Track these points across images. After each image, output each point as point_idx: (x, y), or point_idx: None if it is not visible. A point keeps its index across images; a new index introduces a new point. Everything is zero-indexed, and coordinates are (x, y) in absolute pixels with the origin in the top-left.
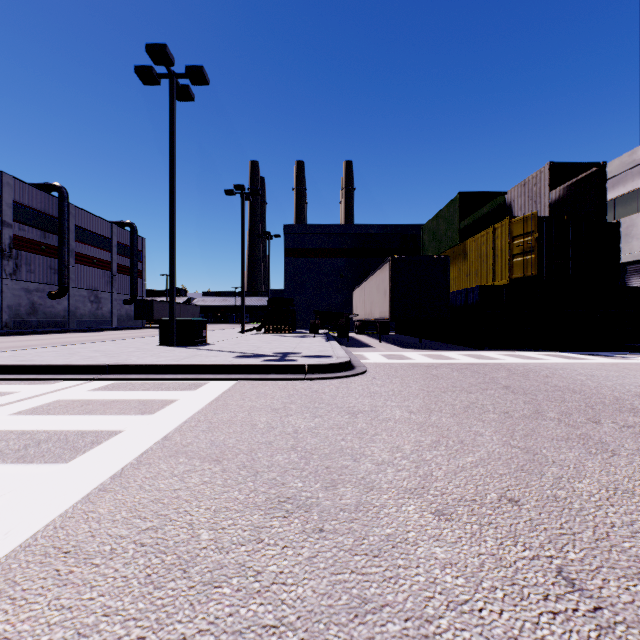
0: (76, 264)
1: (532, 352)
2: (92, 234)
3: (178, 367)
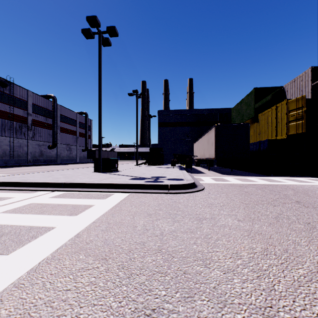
0: (60, 132)
1: (302, 178)
2: (67, 118)
3: (99, 184)
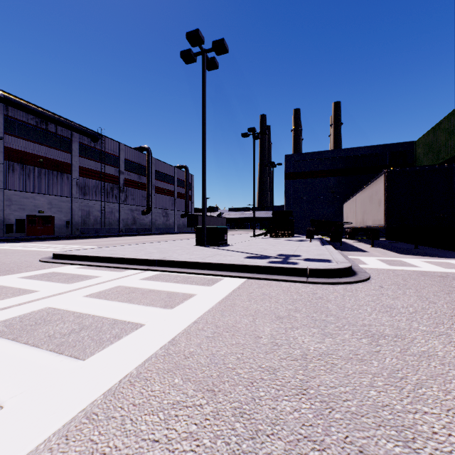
0: (155, 193)
1: None
2: (164, 175)
3: (202, 264)
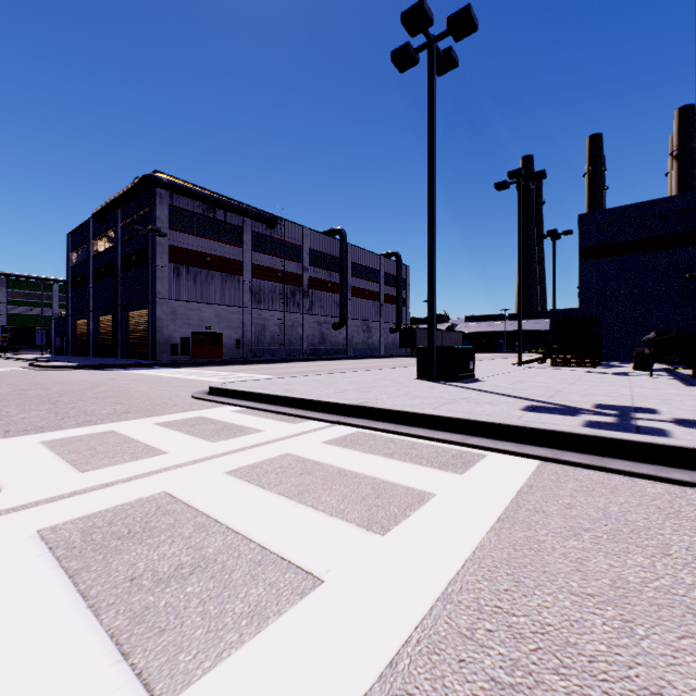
0: (352, 297)
1: None
2: (364, 268)
3: (436, 419)
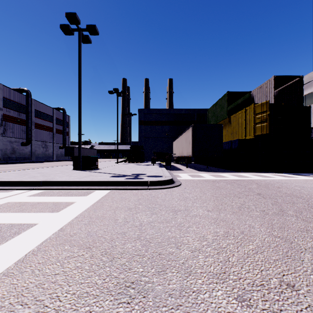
0: (35, 128)
1: (266, 173)
2: (43, 114)
3: (79, 182)
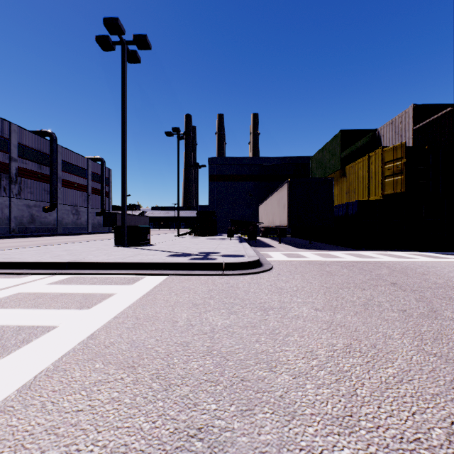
0: (62, 187)
1: (401, 252)
2: (74, 166)
3: (122, 264)
